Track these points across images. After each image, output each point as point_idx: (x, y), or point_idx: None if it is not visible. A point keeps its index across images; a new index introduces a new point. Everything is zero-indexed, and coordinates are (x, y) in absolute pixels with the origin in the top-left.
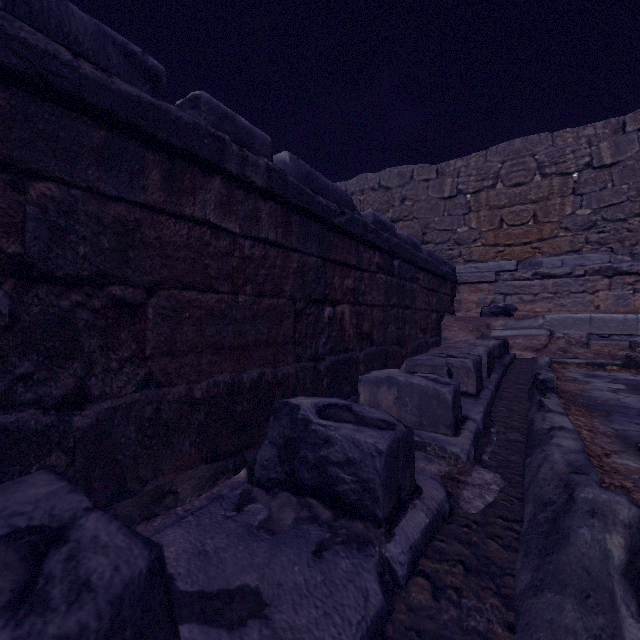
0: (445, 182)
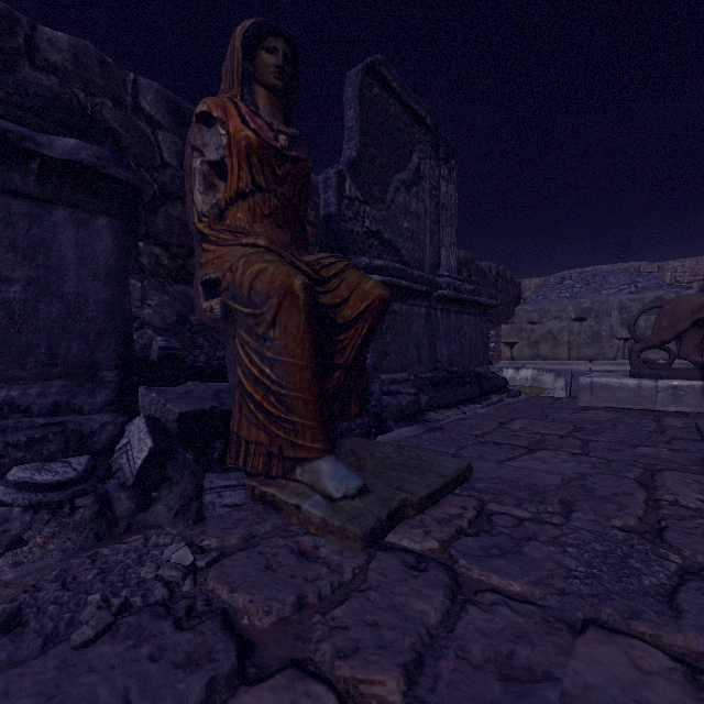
0: (665, 275)
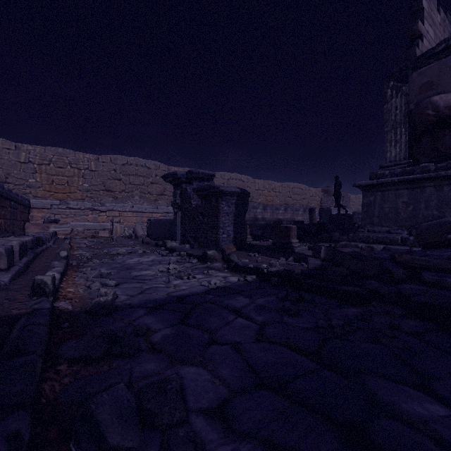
0: (21, 154)
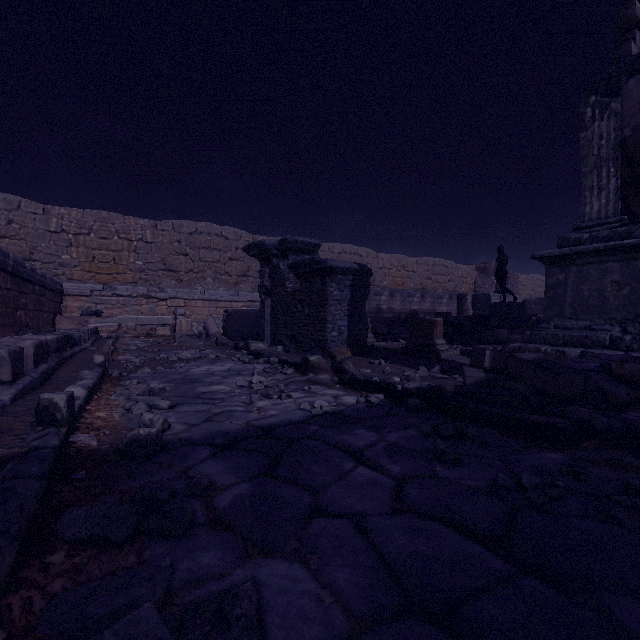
0: (52, 220)
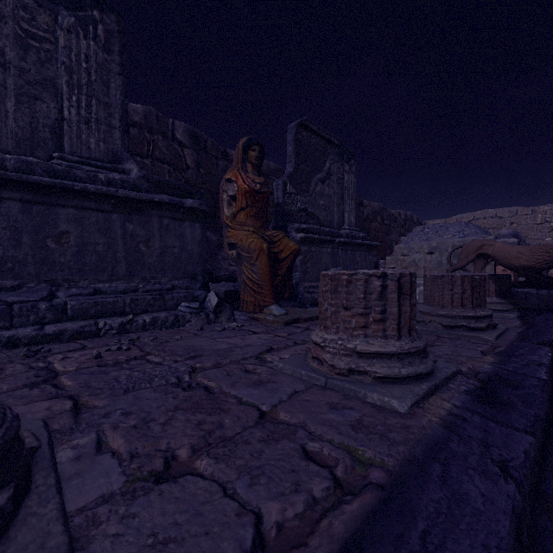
0: (537, 216)
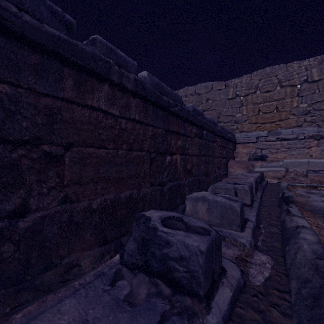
0: (229, 90)
